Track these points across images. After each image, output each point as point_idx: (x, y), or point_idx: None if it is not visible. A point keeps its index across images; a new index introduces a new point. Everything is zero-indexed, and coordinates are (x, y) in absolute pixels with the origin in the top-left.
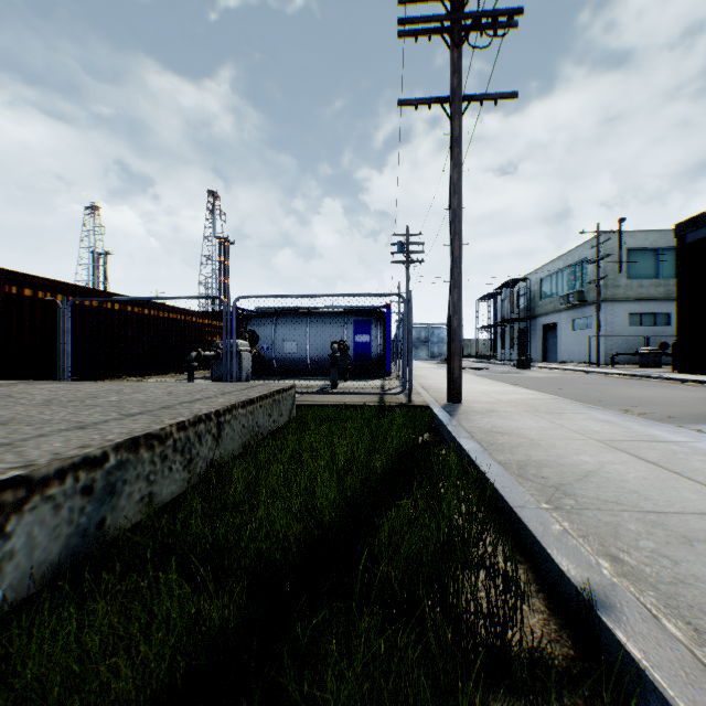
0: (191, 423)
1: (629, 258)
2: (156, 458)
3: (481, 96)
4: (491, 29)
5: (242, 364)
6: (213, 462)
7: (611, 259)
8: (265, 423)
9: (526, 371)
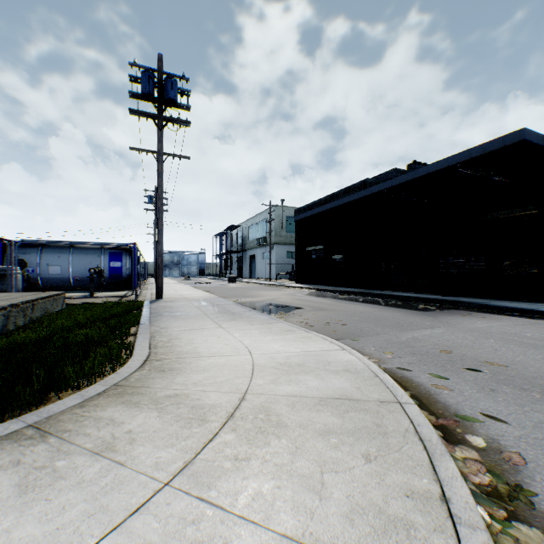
0: (26, 302)
1: (287, 221)
2: (18, 311)
3: (173, 154)
4: (178, 124)
5: (15, 283)
6: (32, 318)
7: (279, 221)
8: (51, 308)
9: (231, 284)
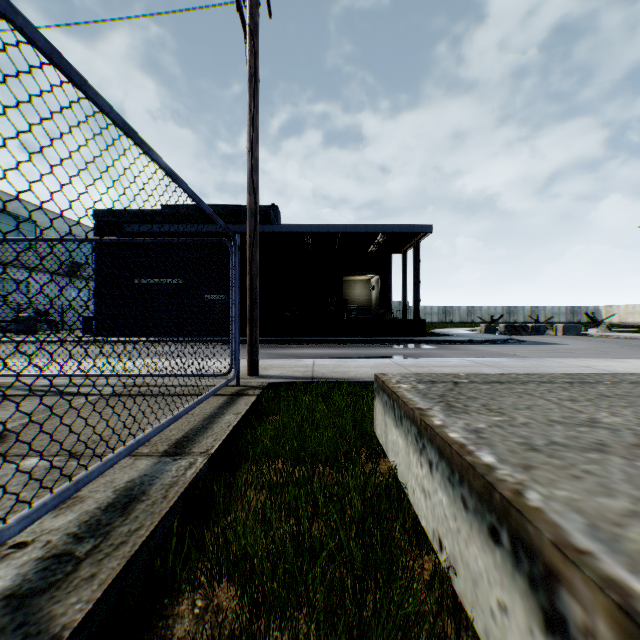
0: None
1: None
2: None
3: None
4: None
5: None
6: None
7: None
8: None
9: None
